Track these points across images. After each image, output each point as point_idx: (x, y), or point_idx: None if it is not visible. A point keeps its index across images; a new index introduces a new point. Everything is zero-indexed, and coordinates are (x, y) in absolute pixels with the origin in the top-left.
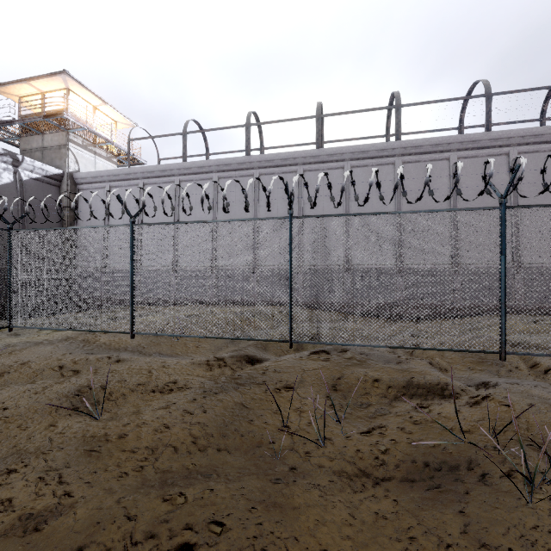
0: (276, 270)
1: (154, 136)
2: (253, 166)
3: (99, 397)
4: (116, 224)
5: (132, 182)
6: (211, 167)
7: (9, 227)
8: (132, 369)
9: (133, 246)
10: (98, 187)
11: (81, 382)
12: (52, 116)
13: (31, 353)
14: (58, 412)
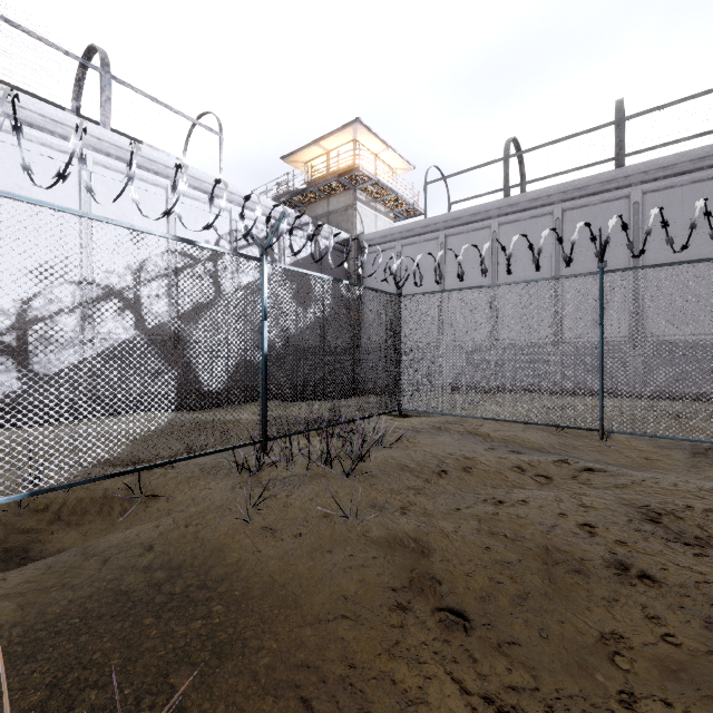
0: (683, 343)
1: (460, 172)
2: (630, 182)
3: (690, 530)
4: (409, 290)
5: (429, 236)
6: (551, 196)
7: (399, 293)
8: (650, 487)
9: (603, 303)
10: (386, 248)
11: (611, 499)
12: (346, 174)
13: (441, 444)
14: (677, 548)
